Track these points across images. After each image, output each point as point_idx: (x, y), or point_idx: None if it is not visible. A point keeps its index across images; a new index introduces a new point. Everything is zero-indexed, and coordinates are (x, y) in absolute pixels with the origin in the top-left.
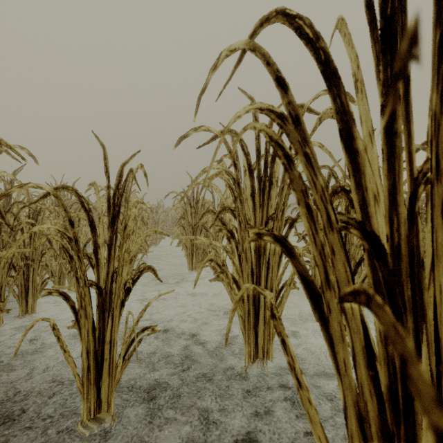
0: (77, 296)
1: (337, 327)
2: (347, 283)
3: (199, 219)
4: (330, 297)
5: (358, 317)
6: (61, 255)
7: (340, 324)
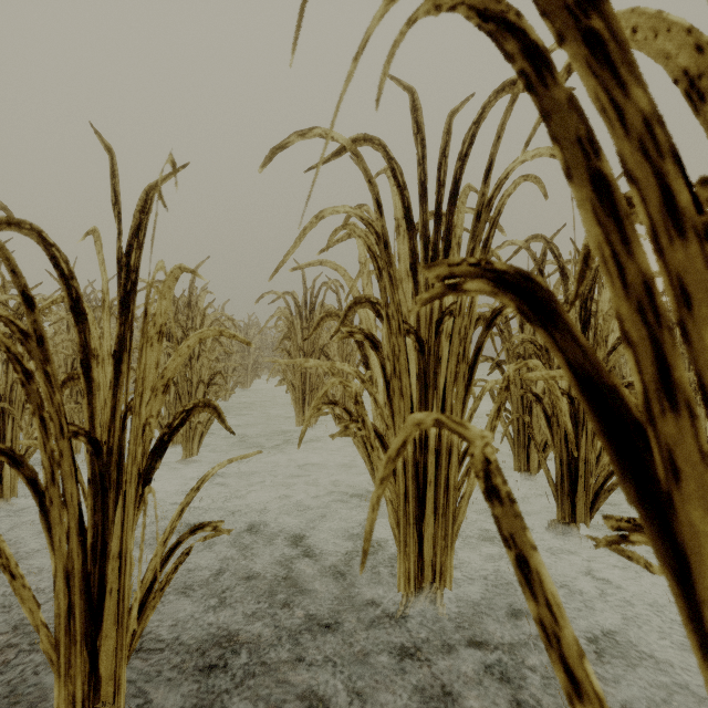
0: (44, 457)
1: (703, 522)
2: None
3: (313, 328)
4: (677, 435)
5: None
6: (73, 396)
7: None
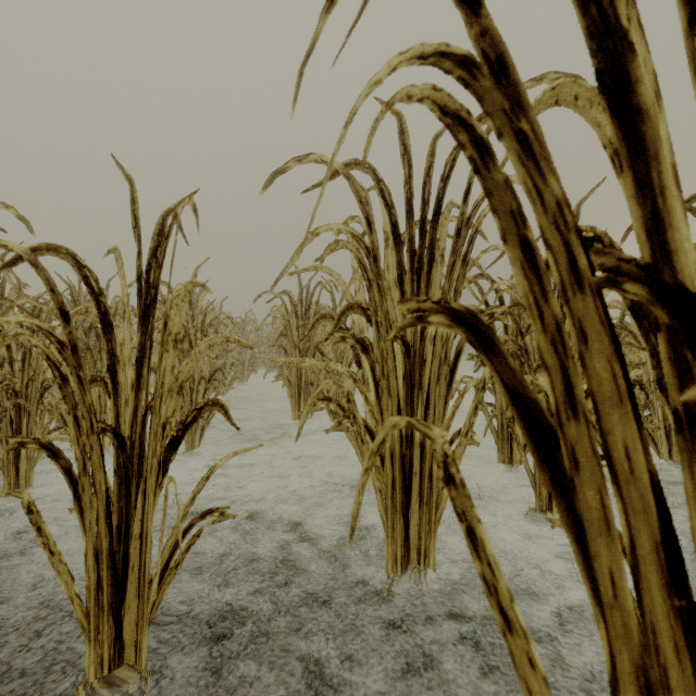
0: (77, 451)
1: (594, 499)
2: (616, 402)
3: (309, 329)
4: (577, 436)
5: (646, 477)
6: None
7: (602, 494)
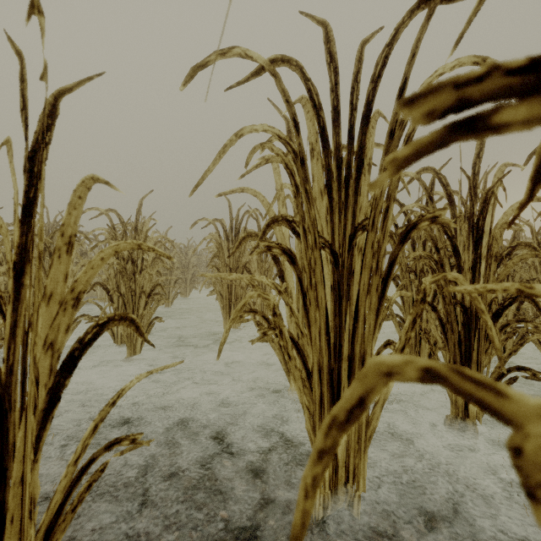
0: None
1: None
2: None
3: (236, 246)
4: None
5: None
6: None
7: None
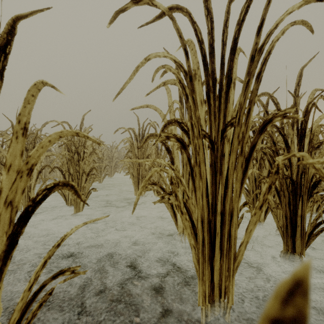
0: None
1: None
2: None
3: (143, 142)
4: None
5: None
6: None
7: None
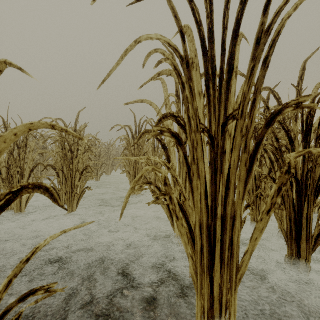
0: None
1: None
2: None
3: (138, 139)
4: None
5: None
6: (8, 179)
7: None
